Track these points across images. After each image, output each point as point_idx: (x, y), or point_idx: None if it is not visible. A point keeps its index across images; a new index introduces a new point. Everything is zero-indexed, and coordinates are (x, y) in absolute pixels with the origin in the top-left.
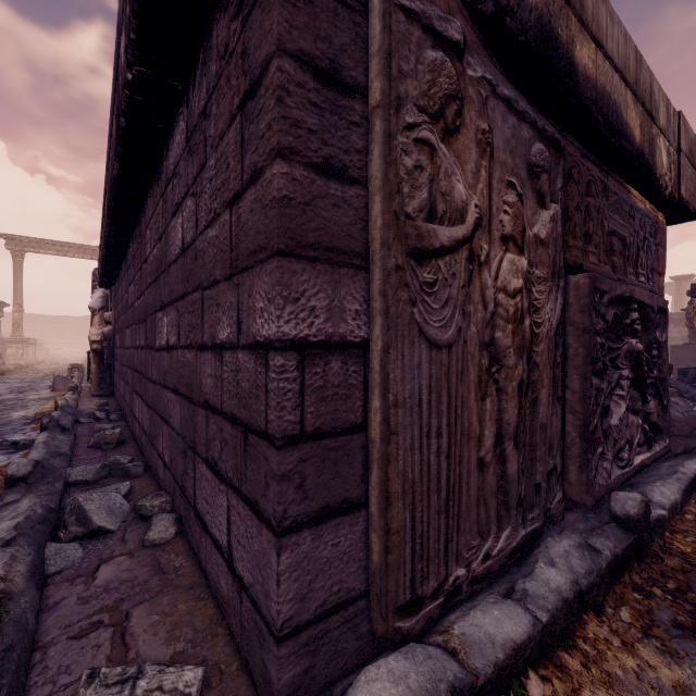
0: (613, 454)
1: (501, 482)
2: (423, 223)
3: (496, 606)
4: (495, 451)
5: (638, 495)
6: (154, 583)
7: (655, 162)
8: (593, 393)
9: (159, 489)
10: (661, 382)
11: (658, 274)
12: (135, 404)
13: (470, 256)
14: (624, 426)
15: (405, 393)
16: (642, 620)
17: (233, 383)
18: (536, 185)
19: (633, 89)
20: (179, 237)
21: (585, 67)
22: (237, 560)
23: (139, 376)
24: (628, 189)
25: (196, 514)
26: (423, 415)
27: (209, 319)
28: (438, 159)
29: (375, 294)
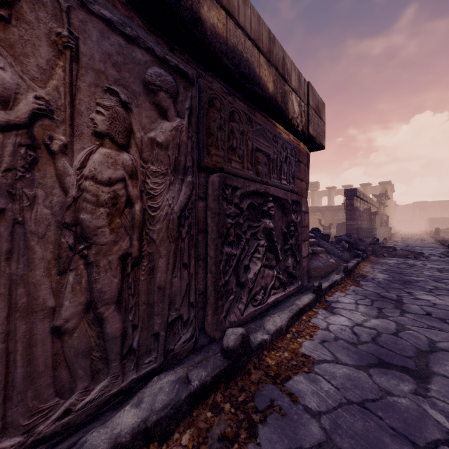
0: (250, 297)
1: (98, 341)
2: None
3: None
4: (86, 317)
5: (241, 330)
6: None
7: (287, 108)
8: (224, 258)
9: None
10: (297, 246)
11: (300, 180)
12: None
13: (32, 143)
14: (260, 278)
15: None
16: (198, 439)
17: None
18: (155, 99)
19: (266, 56)
20: None
21: (214, 26)
22: None
23: None
24: (274, 124)
25: None
26: None
27: None
28: None
29: None
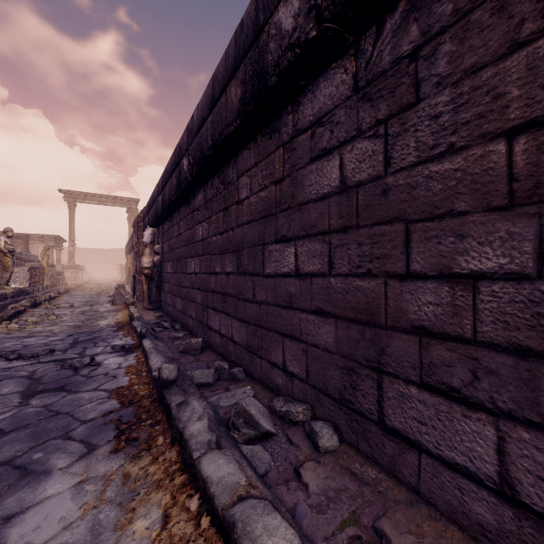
0: None
1: None
2: None
3: None
4: None
5: None
6: (370, 495)
7: None
8: None
9: (275, 394)
10: None
11: None
12: (211, 318)
13: None
14: None
15: None
16: None
17: (519, 314)
18: None
19: None
20: (333, 177)
21: None
22: (536, 497)
23: (222, 297)
24: None
25: (385, 430)
26: None
27: (429, 249)
28: None
29: None
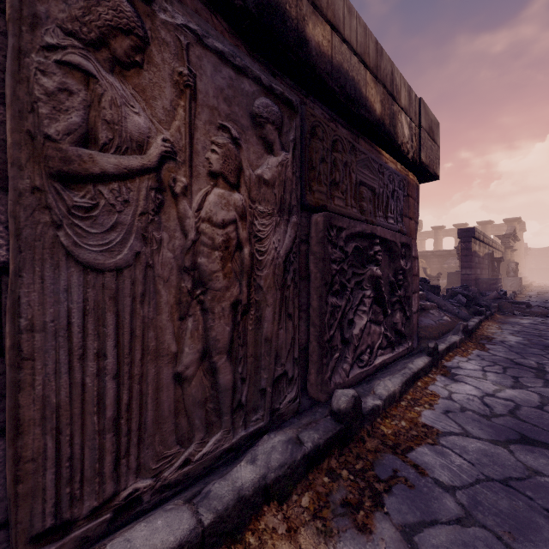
0: (355, 357)
1: (212, 392)
2: (71, 146)
3: (167, 514)
4: (202, 365)
5: (353, 391)
6: None
7: (396, 132)
8: (328, 309)
9: None
10: (407, 299)
11: (409, 218)
12: None
13: (159, 186)
14: (366, 335)
15: (45, 317)
16: (319, 503)
17: None
18: (261, 133)
19: (373, 72)
20: None
21: (319, 44)
22: None
23: None
24: (379, 152)
25: None
26: (74, 339)
27: None
28: (100, 87)
29: (9, 215)
